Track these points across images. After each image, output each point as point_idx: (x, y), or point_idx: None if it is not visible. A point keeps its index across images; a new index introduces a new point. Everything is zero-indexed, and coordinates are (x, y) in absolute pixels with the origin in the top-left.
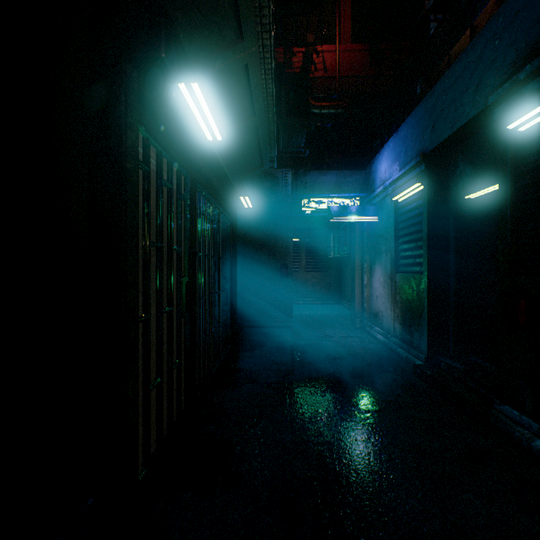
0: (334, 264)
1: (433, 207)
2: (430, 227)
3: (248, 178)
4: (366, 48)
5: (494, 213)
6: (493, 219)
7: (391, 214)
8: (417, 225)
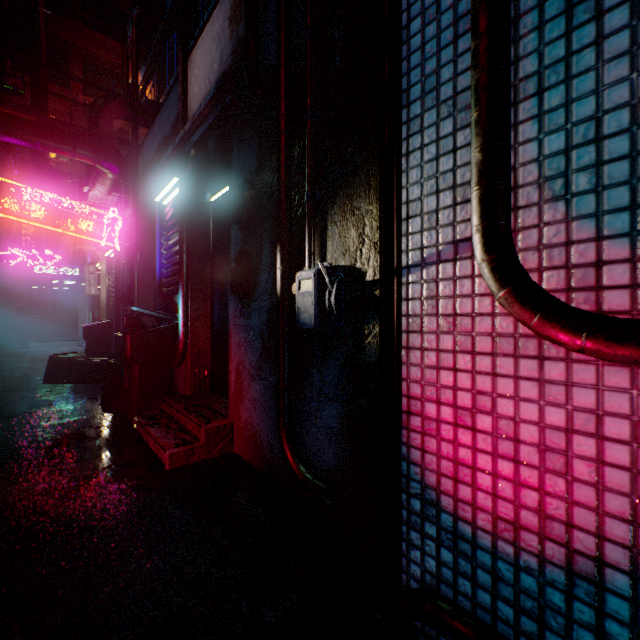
0: None
1: None
2: None
3: None
4: None
5: None
6: None
7: None
8: None
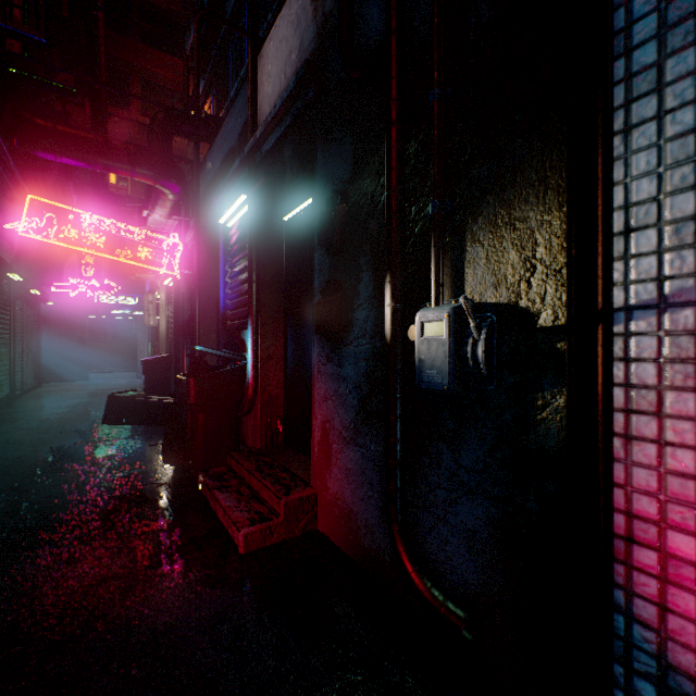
0: None
1: None
2: None
3: None
4: None
5: None
6: None
7: None
8: None
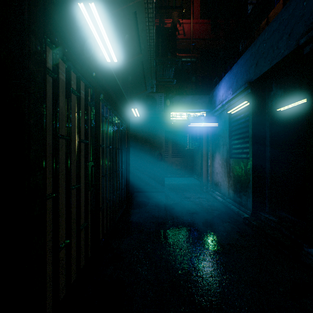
0: (189, 153)
1: (255, 116)
2: (254, 129)
3: (137, 99)
4: (209, 22)
5: (296, 120)
6: (295, 124)
7: (227, 122)
8: (244, 128)
